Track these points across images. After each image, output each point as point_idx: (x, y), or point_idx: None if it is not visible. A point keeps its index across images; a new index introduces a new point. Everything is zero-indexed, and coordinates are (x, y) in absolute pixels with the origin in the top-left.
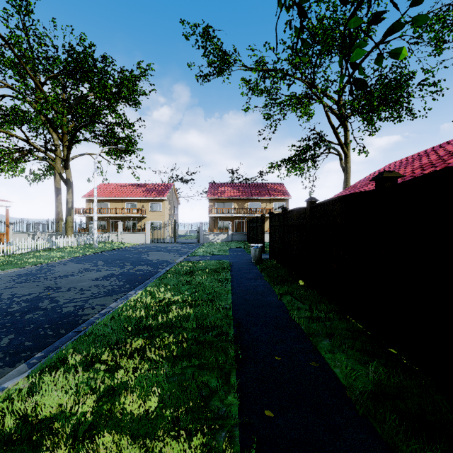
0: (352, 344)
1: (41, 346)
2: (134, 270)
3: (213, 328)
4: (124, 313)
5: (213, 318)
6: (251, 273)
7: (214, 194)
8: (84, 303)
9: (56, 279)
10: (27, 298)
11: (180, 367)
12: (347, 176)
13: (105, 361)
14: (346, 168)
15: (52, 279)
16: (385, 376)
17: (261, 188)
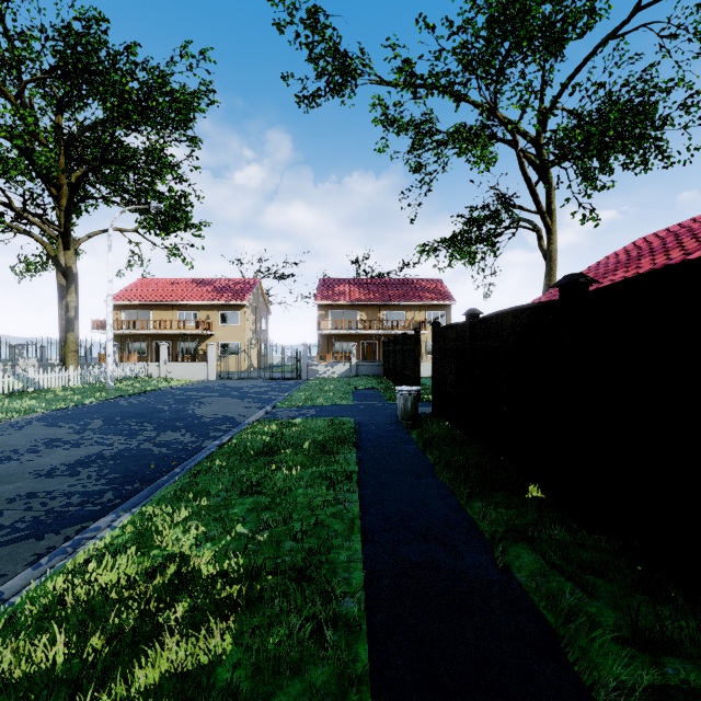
0: None
1: None
2: (151, 444)
3: None
4: None
5: None
6: (403, 455)
7: (327, 296)
8: None
9: None
10: None
11: None
12: (552, 266)
13: None
14: (549, 252)
15: None
16: None
17: (405, 287)
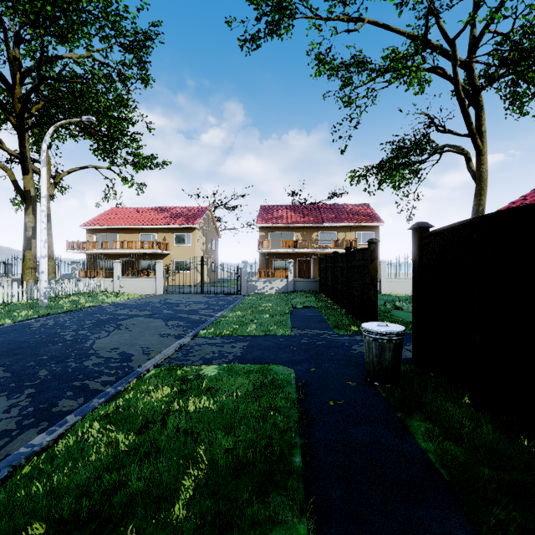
0: None
1: None
2: None
3: None
4: None
5: None
6: None
7: (266, 219)
8: None
9: None
10: None
11: None
12: (482, 186)
13: None
14: (480, 172)
15: None
16: None
17: (336, 211)
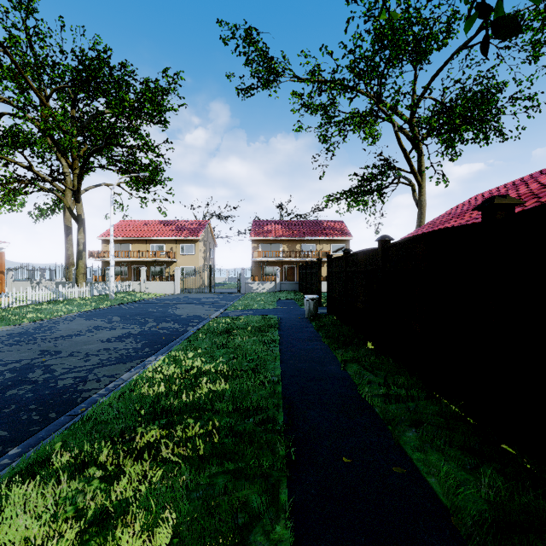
0: (449, 438)
1: (19, 437)
2: (157, 328)
3: (255, 412)
4: (137, 389)
5: (256, 397)
6: (305, 333)
7: (258, 233)
8: (88, 373)
9: (57, 340)
10: (14, 366)
11: (207, 474)
12: (422, 211)
13: (103, 462)
14: (420, 201)
15: (52, 341)
16: (509, 496)
17: (316, 226)
